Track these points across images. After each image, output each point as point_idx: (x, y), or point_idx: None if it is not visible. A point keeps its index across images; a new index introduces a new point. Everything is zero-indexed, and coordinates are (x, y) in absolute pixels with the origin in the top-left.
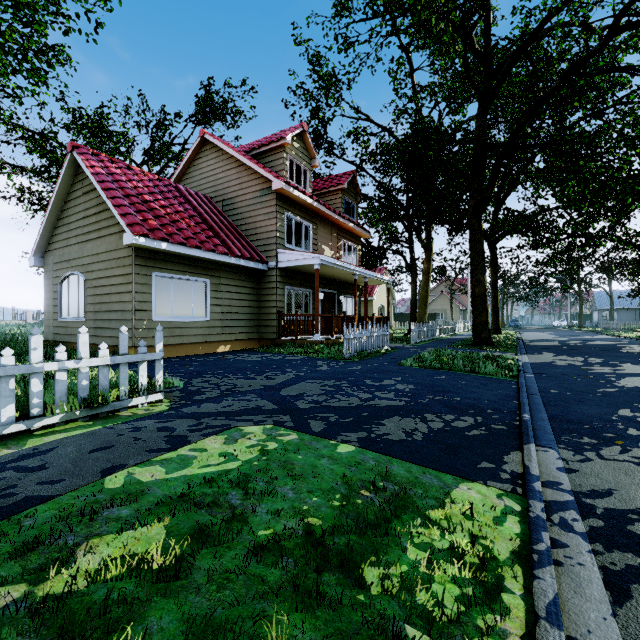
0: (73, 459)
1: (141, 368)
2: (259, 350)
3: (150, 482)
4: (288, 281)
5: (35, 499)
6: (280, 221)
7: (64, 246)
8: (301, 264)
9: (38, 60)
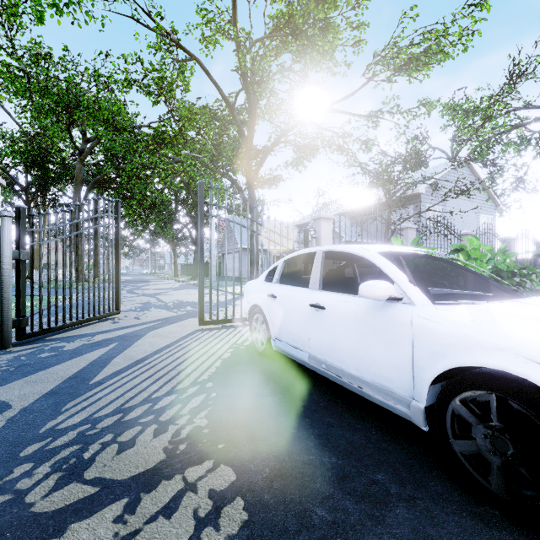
0: None
1: None
2: None
3: None
4: None
5: None
6: None
7: None
8: None
9: None
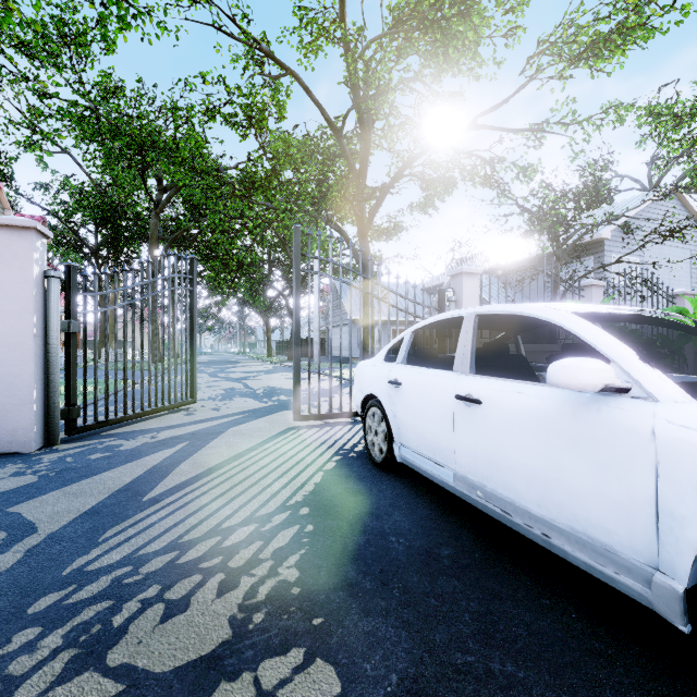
0: None
1: None
2: None
3: None
4: None
5: None
6: None
7: None
8: None
9: None
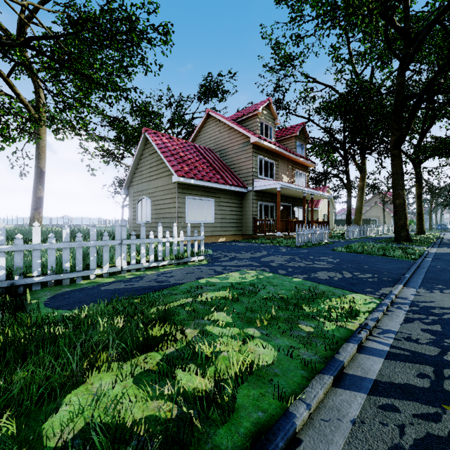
0: (182, 275)
1: (195, 243)
2: (243, 241)
3: (216, 282)
4: (260, 198)
5: (178, 283)
6: (255, 161)
7: (139, 183)
8: (268, 188)
9: (136, 92)
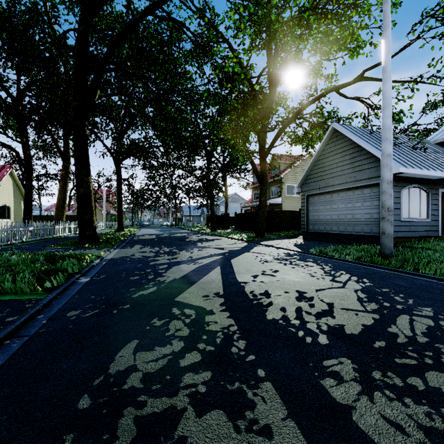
0: None
1: None
2: None
3: None
4: None
5: None
6: None
7: None
8: None
9: None
